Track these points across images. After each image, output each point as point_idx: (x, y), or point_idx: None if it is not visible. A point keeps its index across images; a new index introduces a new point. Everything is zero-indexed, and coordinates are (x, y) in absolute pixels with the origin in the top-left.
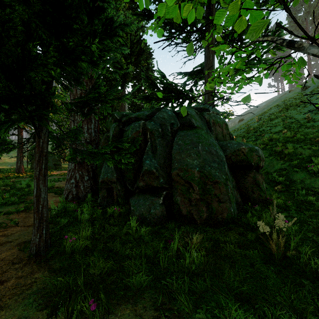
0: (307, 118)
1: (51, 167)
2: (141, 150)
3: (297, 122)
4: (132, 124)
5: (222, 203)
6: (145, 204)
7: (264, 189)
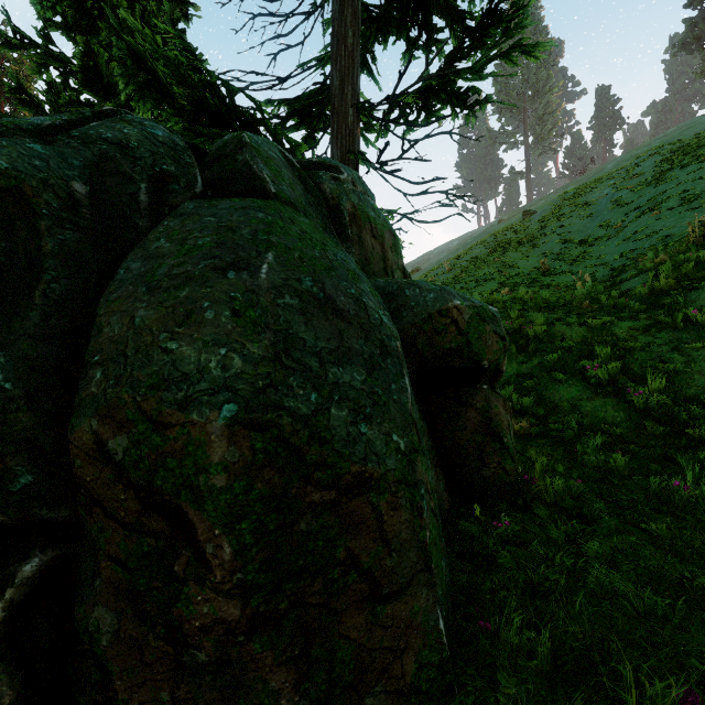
0: (543, 267)
1: None
2: None
3: (525, 274)
4: None
5: (389, 600)
6: None
7: (513, 446)
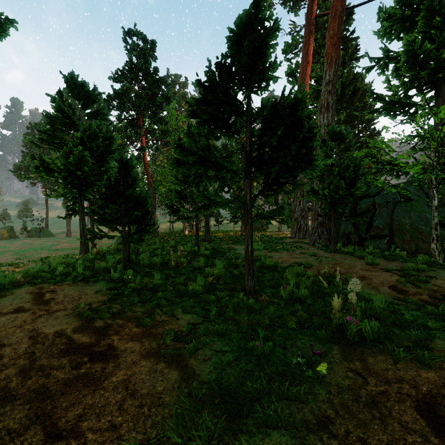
0: None
1: (259, 229)
2: (371, 215)
3: None
4: (365, 200)
5: (426, 243)
6: (375, 243)
7: None
